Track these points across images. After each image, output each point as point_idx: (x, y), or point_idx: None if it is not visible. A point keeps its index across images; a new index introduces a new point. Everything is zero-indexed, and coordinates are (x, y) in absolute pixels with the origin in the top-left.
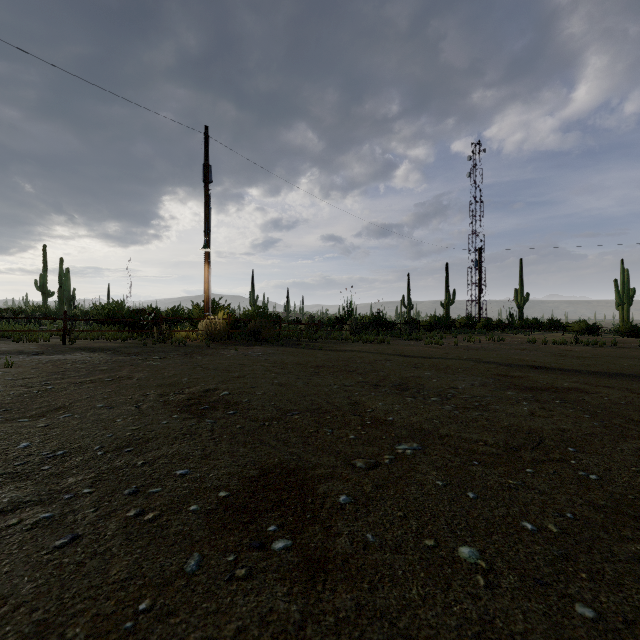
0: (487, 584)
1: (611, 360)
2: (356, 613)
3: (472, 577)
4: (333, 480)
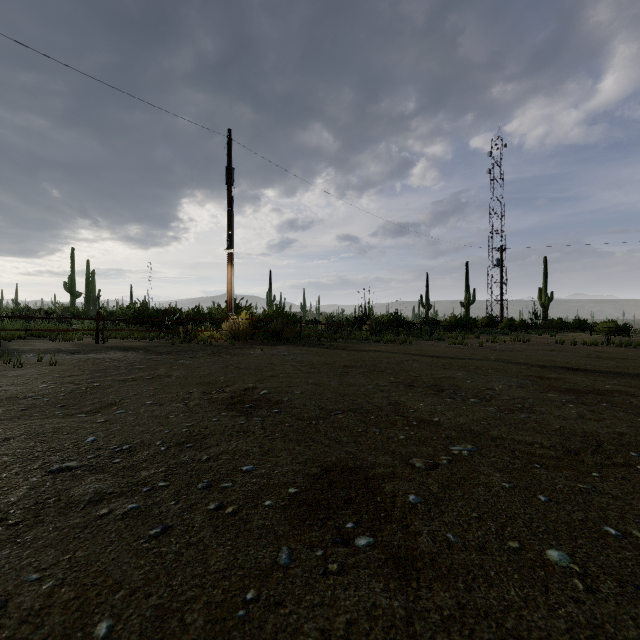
0: (586, 588)
1: None
2: (459, 612)
3: (568, 581)
4: (396, 479)
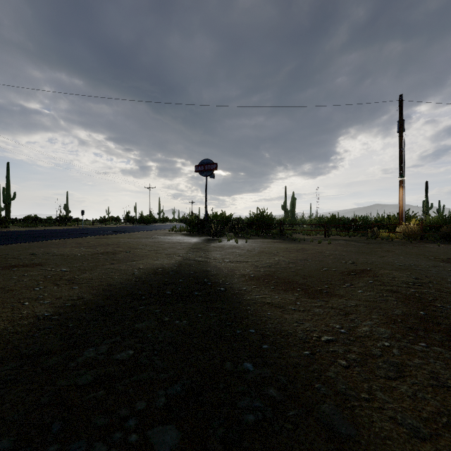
0: None
1: None
2: None
3: None
4: None
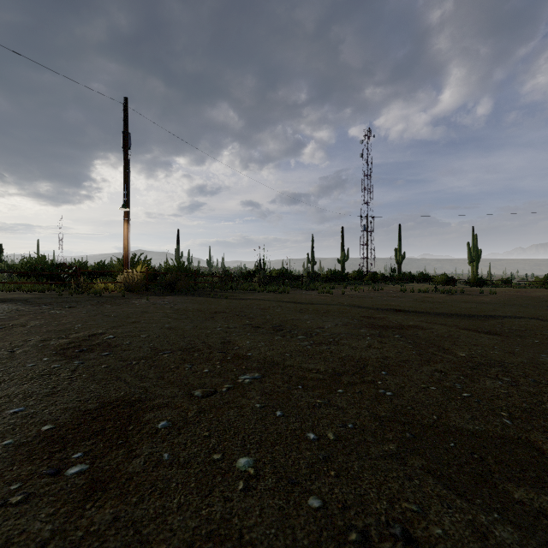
0: (245, 488)
1: (455, 304)
2: (109, 525)
3: (236, 483)
4: (164, 408)
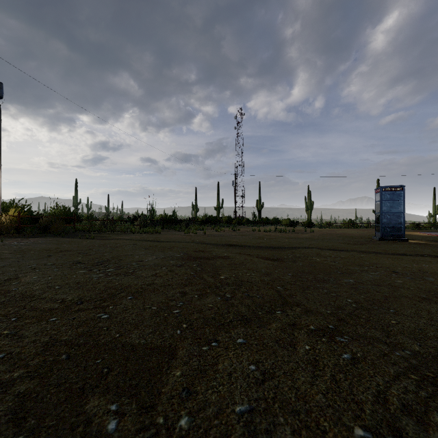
0: None
1: (280, 239)
2: None
3: None
4: None
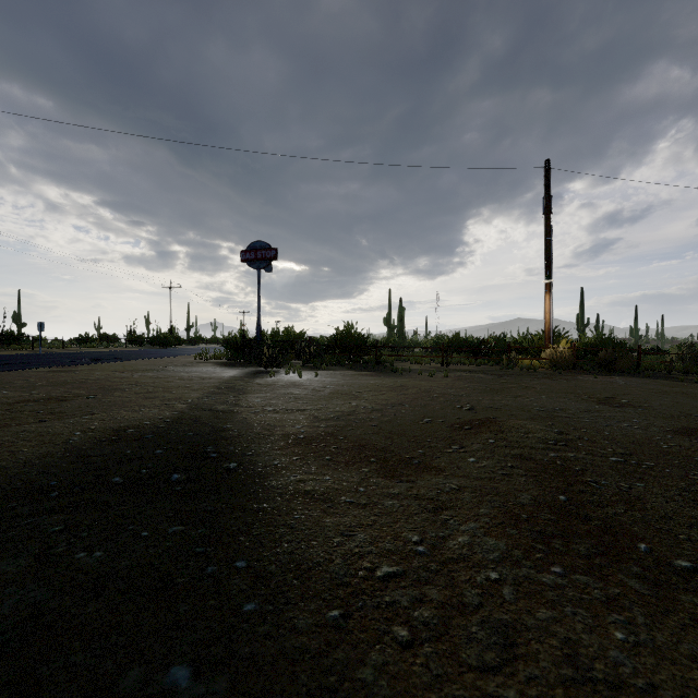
0: None
1: None
2: None
3: None
4: None
